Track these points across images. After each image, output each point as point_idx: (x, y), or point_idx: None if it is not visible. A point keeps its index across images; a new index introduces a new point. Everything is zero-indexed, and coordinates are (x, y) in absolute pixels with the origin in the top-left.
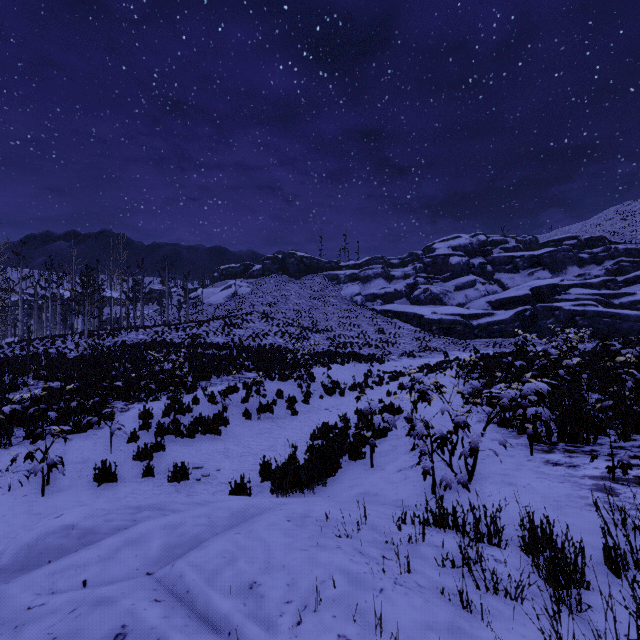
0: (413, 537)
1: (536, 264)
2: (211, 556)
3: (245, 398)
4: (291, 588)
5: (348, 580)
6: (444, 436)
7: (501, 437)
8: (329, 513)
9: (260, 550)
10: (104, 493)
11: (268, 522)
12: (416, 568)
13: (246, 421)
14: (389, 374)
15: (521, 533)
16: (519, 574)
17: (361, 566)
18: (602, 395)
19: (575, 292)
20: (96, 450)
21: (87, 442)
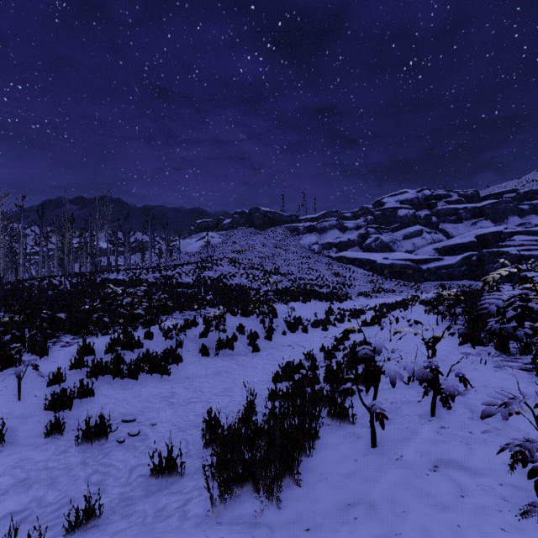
0: None
1: (478, 215)
2: None
3: (203, 333)
4: None
5: None
6: None
7: None
8: None
9: None
10: None
11: None
12: None
13: (202, 358)
14: (349, 312)
15: None
16: None
17: None
18: None
19: (519, 239)
20: (0, 396)
21: None
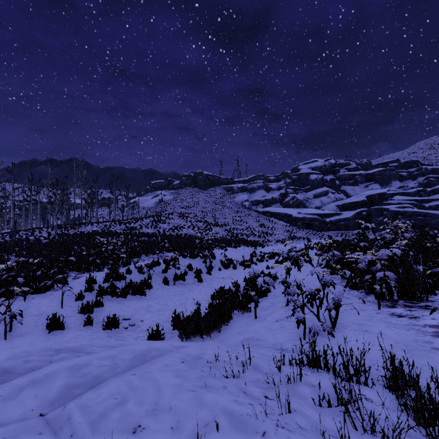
0: (291, 377)
1: (370, 179)
2: (103, 397)
3: (165, 270)
4: (174, 432)
5: (231, 422)
6: (313, 292)
7: (359, 293)
8: (218, 355)
9: (151, 391)
10: (53, 338)
11: (164, 363)
12: (296, 408)
13: (165, 286)
14: (268, 254)
15: (381, 372)
16: (390, 413)
17: (244, 407)
18: (427, 266)
19: (398, 198)
20: (51, 306)
21: (45, 300)
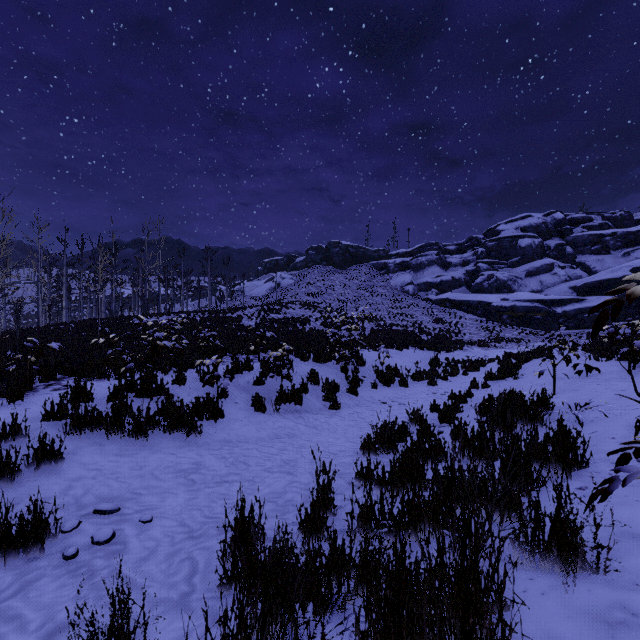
0: None
1: (633, 242)
2: None
3: (259, 379)
4: None
5: None
6: None
7: None
8: None
9: None
10: None
11: None
12: None
13: (255, 414)
14: (461, 363)
15: None
16: None
17: None
18: None
19: None
20: None
21: None
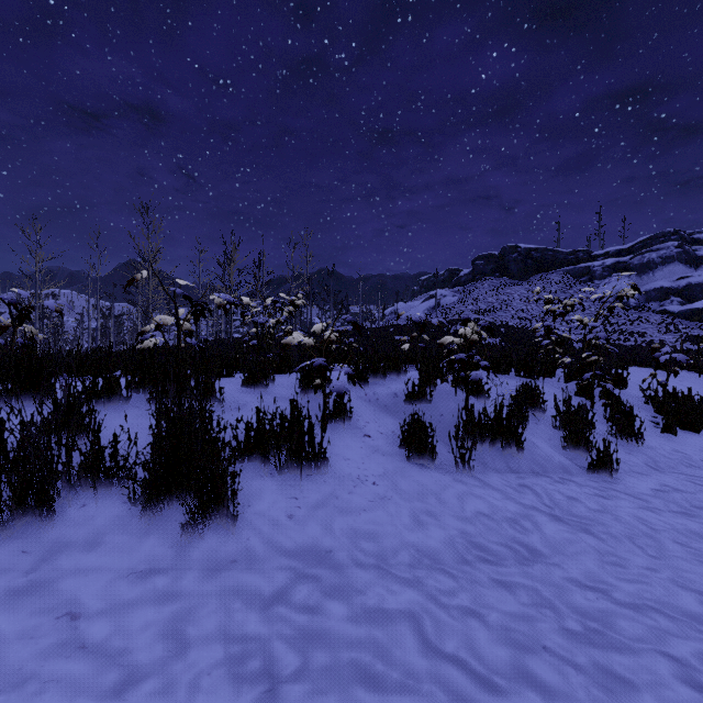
0: None
1: None
2: None
3: (417, 391)
4: None
5: None
6: None
7: None
8: None
9: None
10: None
11: None
12: None
13: (409, 468)
14: None
15: None
16: None
17: None
18: None
19: None
20: None
21: None
